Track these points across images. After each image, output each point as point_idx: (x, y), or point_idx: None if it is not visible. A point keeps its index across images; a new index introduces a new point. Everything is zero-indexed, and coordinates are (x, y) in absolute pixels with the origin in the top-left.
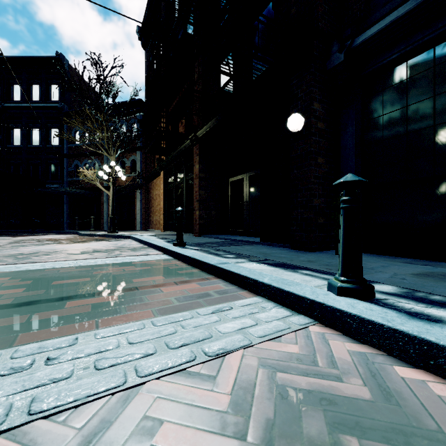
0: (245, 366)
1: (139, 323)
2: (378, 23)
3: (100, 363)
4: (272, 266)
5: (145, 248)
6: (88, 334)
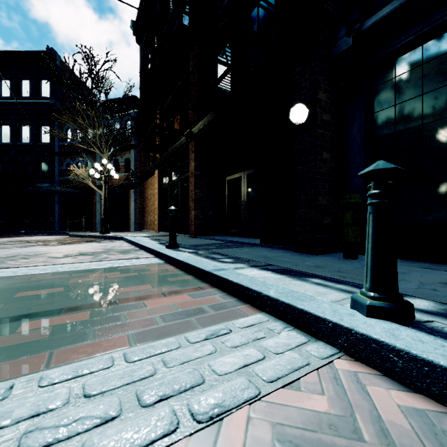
0: (253, 443)
1: (106, 358)
2: (391, 3)
3: (29, 440)
4: (277, 273)
5: (136, 250)
6: (31, 379)
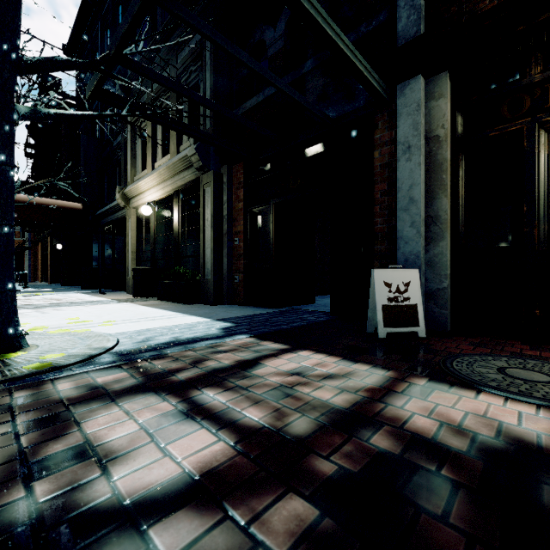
0: None
1: None
2: None
3: None
4: (30, 287)
5: None
6: None
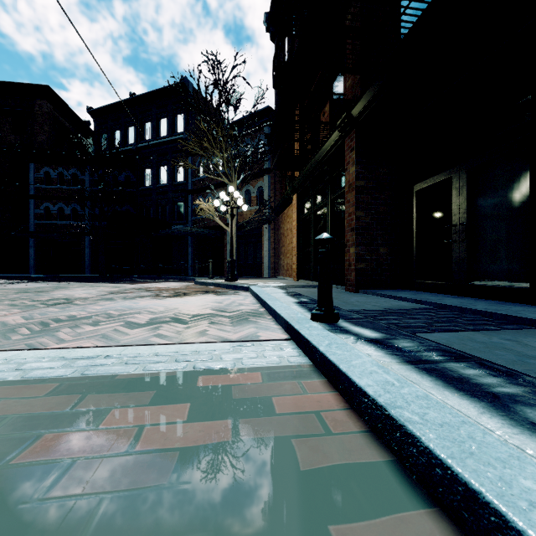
0: None
1: None
2: None
3: None
4: None
5: (258, 315)
6: None
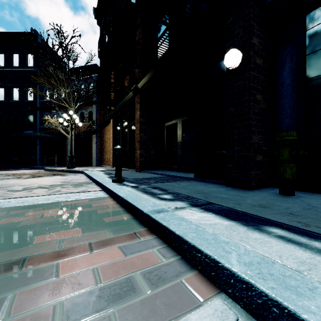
0: None
1: None
2: None
3: None
4: (223, 217)
5: (88, 183)
6: None
